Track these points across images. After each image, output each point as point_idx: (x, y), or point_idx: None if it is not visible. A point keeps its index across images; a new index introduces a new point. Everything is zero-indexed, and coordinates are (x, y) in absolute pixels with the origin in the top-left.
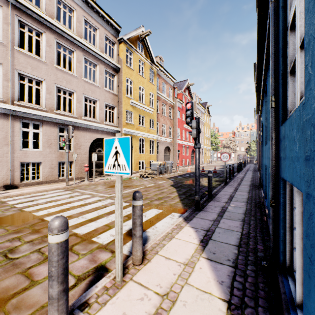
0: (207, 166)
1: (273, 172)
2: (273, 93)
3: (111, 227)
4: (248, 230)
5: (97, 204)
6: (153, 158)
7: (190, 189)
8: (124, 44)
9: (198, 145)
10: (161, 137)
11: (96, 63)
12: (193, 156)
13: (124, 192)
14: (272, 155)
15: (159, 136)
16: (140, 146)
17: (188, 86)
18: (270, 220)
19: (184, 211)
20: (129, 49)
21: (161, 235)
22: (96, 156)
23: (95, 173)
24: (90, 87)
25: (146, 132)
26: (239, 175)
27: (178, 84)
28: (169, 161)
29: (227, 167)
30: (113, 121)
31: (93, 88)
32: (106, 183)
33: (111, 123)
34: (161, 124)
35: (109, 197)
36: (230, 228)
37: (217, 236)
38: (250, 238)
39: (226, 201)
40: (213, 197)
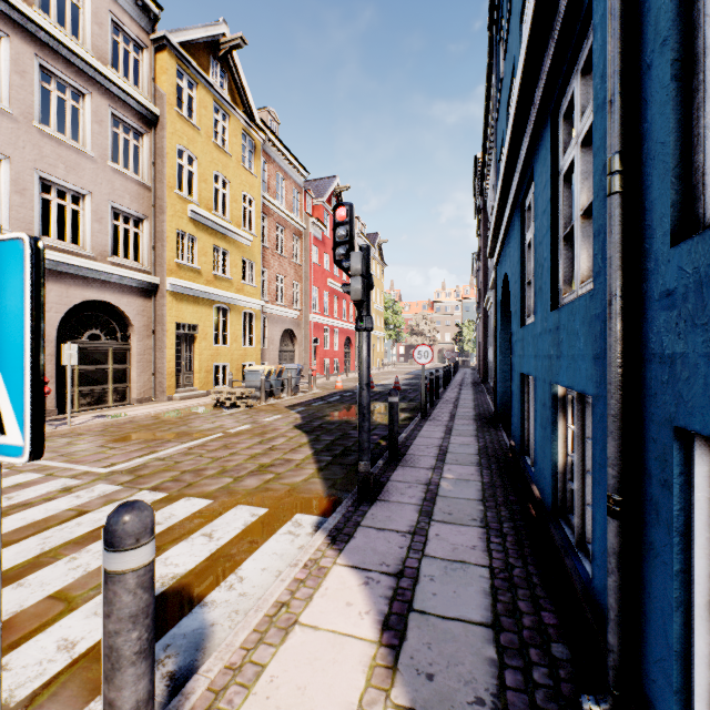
0: (380, 374)
1: (620, 403)
2: (619, 146)
3: (77, 601)
4: (505, 556)
5: (54, 504)
6: (252, 358)
7: (344, 435)
8: (172, 54)
9: (366, 322)
10: (272, 306)
11: (81, 89)
12: (348, 352)
13: (160, 455)
14: (616, 348)
15: (267, 302)
16: (219, 327)
17: (337, 192)
18: (610, 559)
19: (329, 505)
20: (185, 71)
21: (254, 621)
22: (77, 352)
23: (79, 401)
24: (61, 153)
25: (235, 291)
26: (448, 395)
27: (315, 184)
28: (293, 365)
29: (420, 375)
30: (140, 258)
31: (71, 157)
32: (110, 428)
33: (132, 263)
34: (272, 275)
35: (103, 476)
36: (458, 554)
37: (430, 593)
38: (517, 588)
39: (433, 465)
40: (401, 456)
